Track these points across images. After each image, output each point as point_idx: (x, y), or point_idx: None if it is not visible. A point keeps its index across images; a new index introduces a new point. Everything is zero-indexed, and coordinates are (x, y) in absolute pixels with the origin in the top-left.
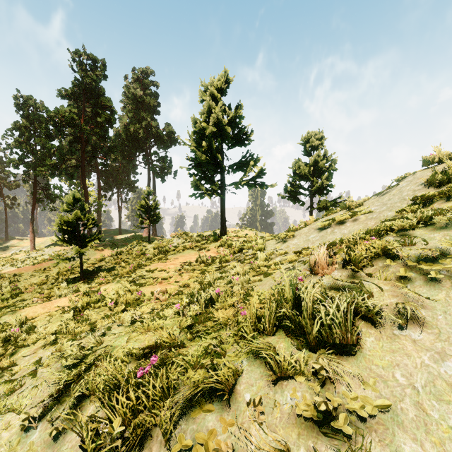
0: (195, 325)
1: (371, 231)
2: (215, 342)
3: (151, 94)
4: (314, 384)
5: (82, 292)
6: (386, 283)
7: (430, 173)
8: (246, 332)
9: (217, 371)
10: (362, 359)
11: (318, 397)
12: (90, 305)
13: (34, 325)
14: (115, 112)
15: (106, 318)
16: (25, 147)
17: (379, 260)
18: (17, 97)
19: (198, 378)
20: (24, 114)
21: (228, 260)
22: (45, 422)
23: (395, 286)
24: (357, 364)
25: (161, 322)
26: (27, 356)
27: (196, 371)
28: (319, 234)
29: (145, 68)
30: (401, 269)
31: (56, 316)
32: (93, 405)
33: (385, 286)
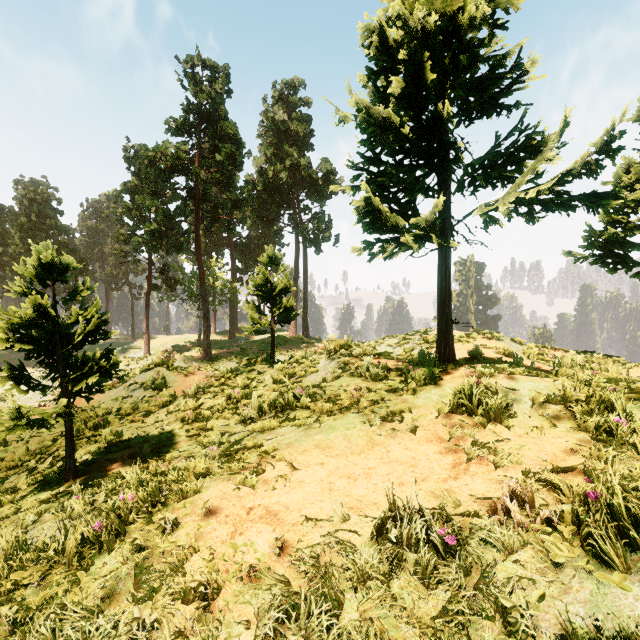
0: None
1: None
2: None
3: (300, 119)
4: None
5: None
6: None
7: None
8: None
9: None
10: None
11: None
12: None
13: None
14: (242, 144)
15: None
16: (134, 214)
17: None
18: (127, 148)
19: None
20: (135, 170)
21: None
22: None
23: None
24: None
25: None
26: None
27: None
28: None
29: (292, 79)
30: None
31: None
32: None
33: None
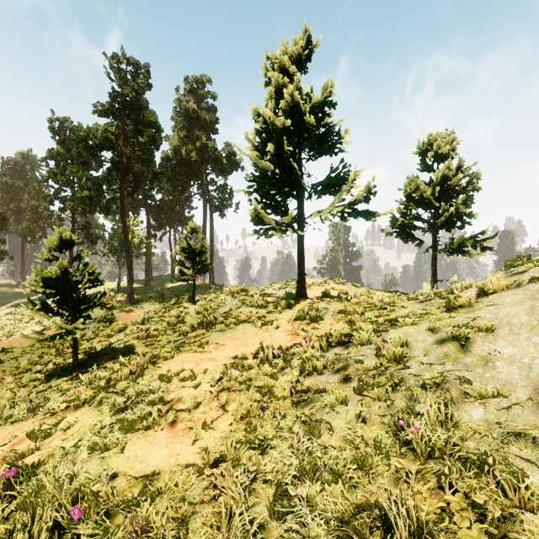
0: None
1: None
2: None
3: (207, 108)
4: None
5: None
6: None
7: None
8: None
9: None
10: None
11: None
12: None
13: None
14: (161, 130)
15: None
16: (60, 178)
17: None
18: (52, 119)
19: None
20: (60, 139)
21: (319, 371)
22: None
23: None
24: None
25: None
26: None
27: None
28: None
29: (201, 76)
30: None
31: None
32: None
33: None
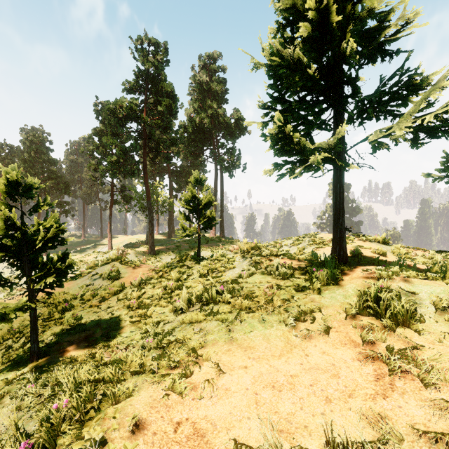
0: None
1: None
2: None
3: (218, 81)
4: None
5: None
6: None
7: None
8: None
9: None
10: None
11: None
12: None
13: None
14: (177, 99)
15: None
16: (101, 150)
17: None
18: (96, 103)
19: None
20: (102, 119)
21: None
22: None
23: None
24: None
25: None
26: None
27: None
28: None
29: (212, 53)
30: None
31: None
32: None
33: None
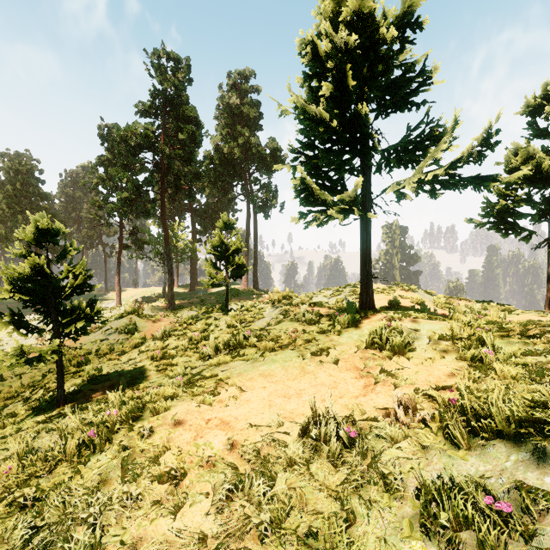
0: None
1: None
2: None
3: (251, 103)
4: None
5: None
6: None
7: None
8: None
9: None
10: None
11: None
12: None
13: None
14: (201, 125)
15: None
16: (107, 184)
17: None
18: (101, 126)
19: None
20: (108, 145)
21: (491, 549)
22: None
23: None
24: None
25: None
26: None
27: None
28: None
29: (244, 70)
30: None
31: None
32: None
33: None
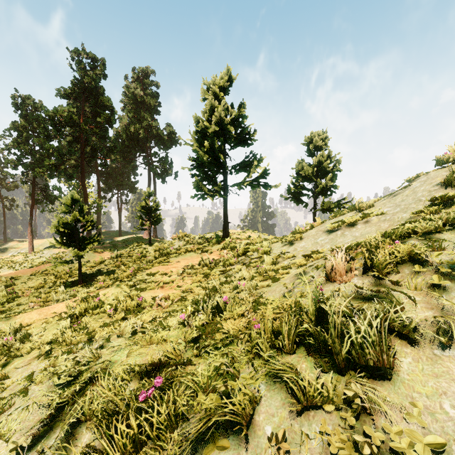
0: (201, 338)
1: (392, 234)
2: (226, 361)
3: (151, 94)
4: (347, 416)
5: (80, 298)
6: (417, 293)
7: (445, 173)
8: (260, 349)
9: (231, 396)
10: (401, 385)
11: (357, 437)
12: (88, 311)
13: (29, 333)
14: (115, 112)
15: (105, 326)
16: (23, 147)
17: (405, 266)
18: (15, 96)
19: (209, 405)
20: (22, 113)
21: (232, 264)
22: (34, 453)
23: (428, 297)
24: (394, 390)
25: (164, 334)
26: (20, 367)
27: (206, 395)
28: (328, 237)
29: (146, 67)
30: (434, 277)
31: (53, 323)
32: (89, 432)
33: (417, 296)
